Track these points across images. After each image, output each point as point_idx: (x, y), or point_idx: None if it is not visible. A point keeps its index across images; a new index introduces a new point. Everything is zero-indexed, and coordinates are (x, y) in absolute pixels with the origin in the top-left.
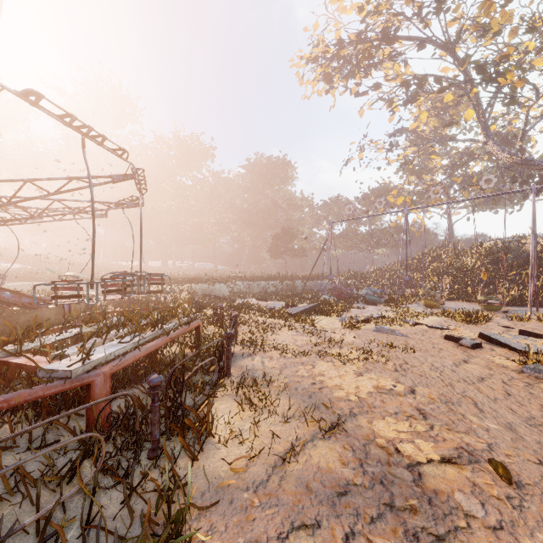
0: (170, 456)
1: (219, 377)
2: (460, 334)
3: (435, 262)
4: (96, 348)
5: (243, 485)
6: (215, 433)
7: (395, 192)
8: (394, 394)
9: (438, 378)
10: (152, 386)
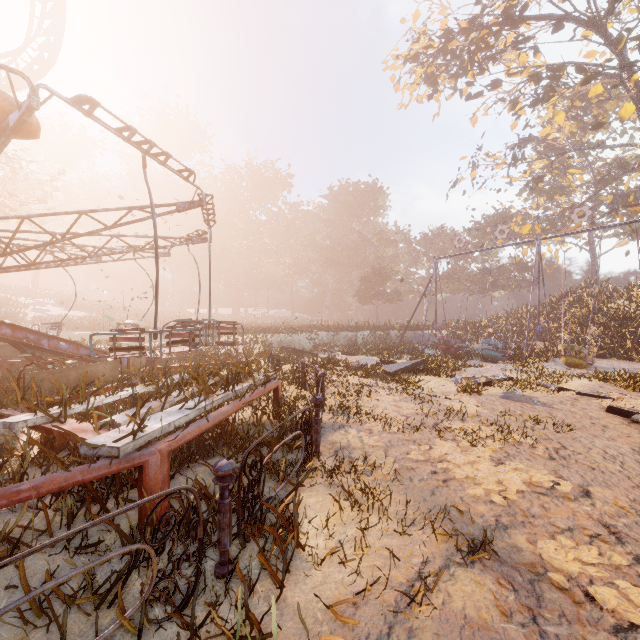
0: (245, 575)
1: (305, 457)
2: (628, 406)
3: (575, 308)
4: (152, 415)
5: (351, 639)
6: (306, 545)
7: (519, 218)
8: (559, 497)
9: (620, 474)
10: (220, 476)
